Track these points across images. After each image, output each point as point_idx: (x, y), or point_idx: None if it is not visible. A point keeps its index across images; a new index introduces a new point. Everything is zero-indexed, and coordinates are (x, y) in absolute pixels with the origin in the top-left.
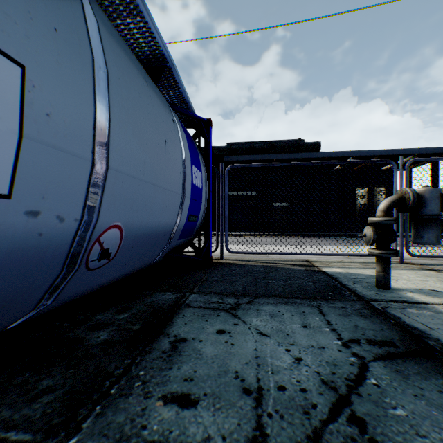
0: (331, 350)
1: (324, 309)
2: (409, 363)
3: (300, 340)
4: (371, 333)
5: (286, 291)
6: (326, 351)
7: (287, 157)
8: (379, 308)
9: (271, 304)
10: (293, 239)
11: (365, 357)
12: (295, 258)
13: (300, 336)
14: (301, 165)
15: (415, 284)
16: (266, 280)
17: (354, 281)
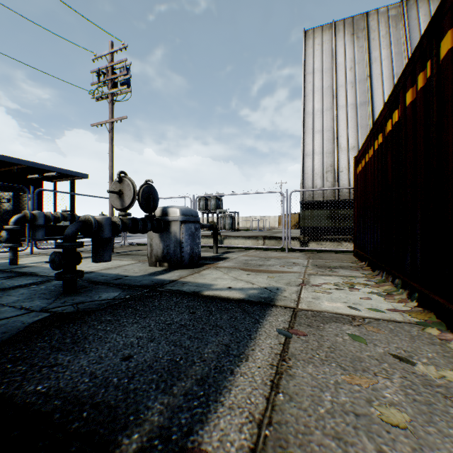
0: None
1: None
2: (17, 277)
3: None
4: (3, 276)
5: None
6: None
7: None
8: (10, 270)
9: None
10: None
11: None
12: None
13: None
14: None
15: (35, 261)
16: None
17: None
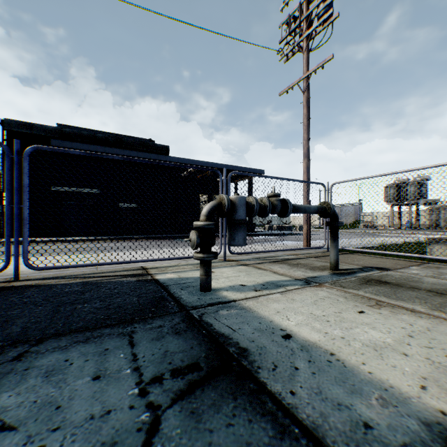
0: (120, 412)
1: (137, 336)
2: (208, 391)
3: (77, 411)
4: (180, 358)
5: (98, 317)
6: (110, 419)
7: (136, 155)
8: (197, 317)
9: (60, 349)
10: (140, 243)
11: (161, 404)
12: (131, 266)
13: (79, 403)
14: (136, 161)
15: (231, 281)
16: (74, 306)
17: (182, 287)
